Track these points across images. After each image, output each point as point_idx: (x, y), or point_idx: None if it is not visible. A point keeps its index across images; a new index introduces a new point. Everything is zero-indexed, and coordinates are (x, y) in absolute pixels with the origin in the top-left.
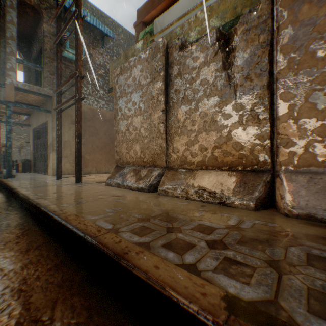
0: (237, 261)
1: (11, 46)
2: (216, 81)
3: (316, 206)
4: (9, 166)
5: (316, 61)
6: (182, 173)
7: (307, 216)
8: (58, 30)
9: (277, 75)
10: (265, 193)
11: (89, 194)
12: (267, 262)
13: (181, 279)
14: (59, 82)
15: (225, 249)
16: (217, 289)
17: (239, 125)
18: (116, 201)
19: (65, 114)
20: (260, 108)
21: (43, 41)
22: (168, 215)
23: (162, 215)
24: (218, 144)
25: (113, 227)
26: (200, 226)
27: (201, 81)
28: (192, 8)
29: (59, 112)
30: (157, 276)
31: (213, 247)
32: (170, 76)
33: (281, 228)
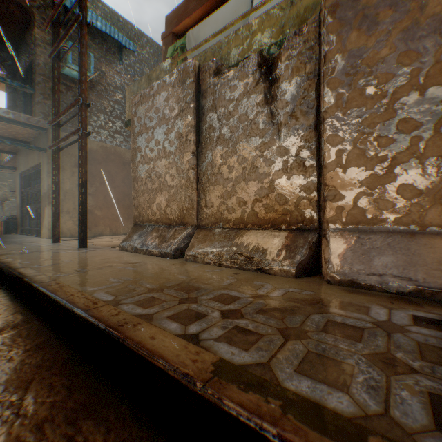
0: (247, 329)
1: None
2: (257, 118)
3: (360, 270)
4: None
5: (365, 100)
6: (216, 233)
7: (350, 282)
8: (55, 39)
9: (324, 114)
10: (309, 257)
11: (94, 262)
12: (279, 330)
13: (176, 348)
14: (56, 110)
15: (239, 318)
16: (211, 355)
17: (283, 173)
18: (127, 269)
19: (66, 153)
20: (306, 153)
21: (34, 52)
22: (189, 284)
23: (180, 285)
24: (259, 197)
25: (114, 299)
26: (222, 296)
27: (240, 116)
28: (232, 22)
29: (56, 151)
30: (150, 346)
31: (226, 317)
32: (202, 109)
33: (315, 296)
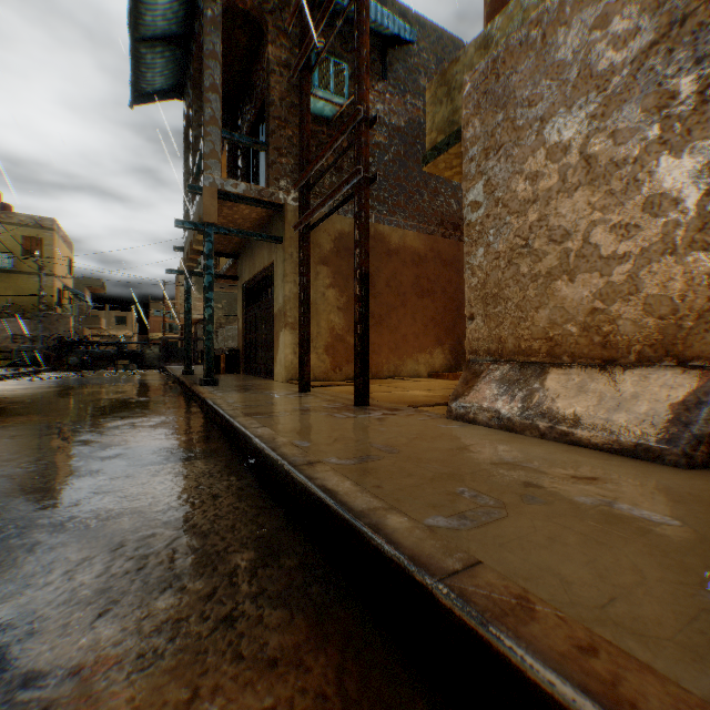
0: None
1: (211, 105)
2: None
3: None
4: (207, 360)
5: None
6: None
7: None
8: (302, 36)
9: None
10: None
11: (453, 458)
12: None
13: None
14: (304, 160)
15: None
16: None
17: None
18: (642, 519)
19: None
20: None
21: (266, 85)
22: None
23: None
24: None
25: None
26: None
27: None
28: None
29: (304, 231)
30: None
31: None
32: None
33: None
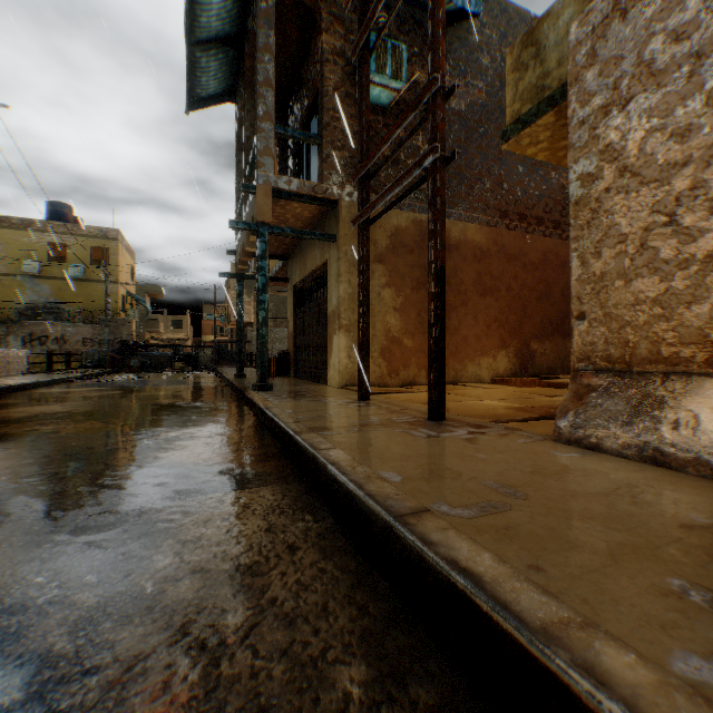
0: None
1: (264, 100)
2: None
3: None
4: (261, 364)
5: None
6: None
7: None
8: (362, 14)
9: None
10: None
11: (613, 512)
12: None
13: None
14: (364, 148)
15: None
16: None
17: None
18: None
19: None
20: None
21: (320, 76)
22: None
23: None
24: None
25: None
26: None
27: None
28: None
29: (364, 226)
30: None
31: None
32: None
33: None
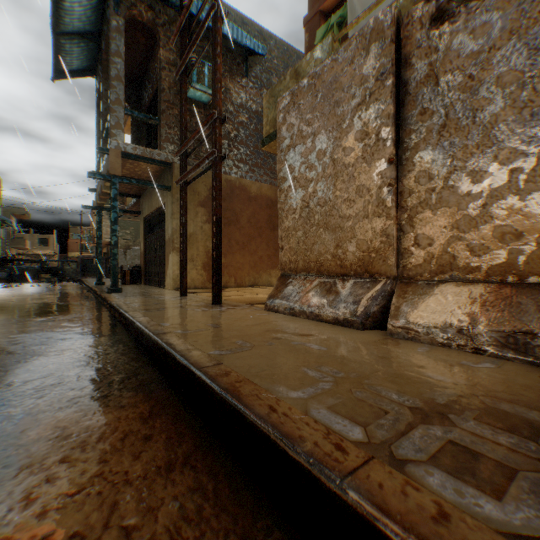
0: None
1: (116, 90)
2: None
3: None
4: (113, 274)
5: None
6: (446, 291)
7: None
8: (182, 51)
9: None
10: None
11: (248, 329)
12: None
13: None
14: (183, 136)
15: None
16: None
17: None
18: (311, 348)
19: (189, 190)
20: None
21: (159, 77)
22: (485, 403)
23: (467, 404)
24: None
25: (369, 438)
26: None
27: (498, 78)
28: None
29: (183, 186)
30: None
31: None
32: (406, 85)
33: None
